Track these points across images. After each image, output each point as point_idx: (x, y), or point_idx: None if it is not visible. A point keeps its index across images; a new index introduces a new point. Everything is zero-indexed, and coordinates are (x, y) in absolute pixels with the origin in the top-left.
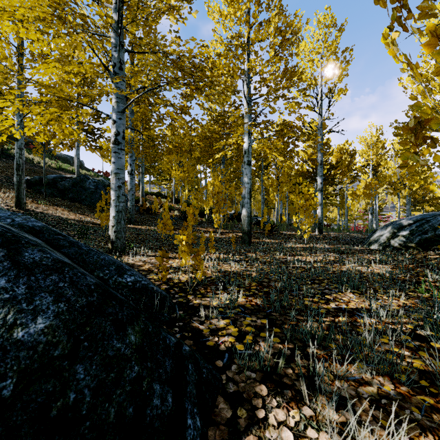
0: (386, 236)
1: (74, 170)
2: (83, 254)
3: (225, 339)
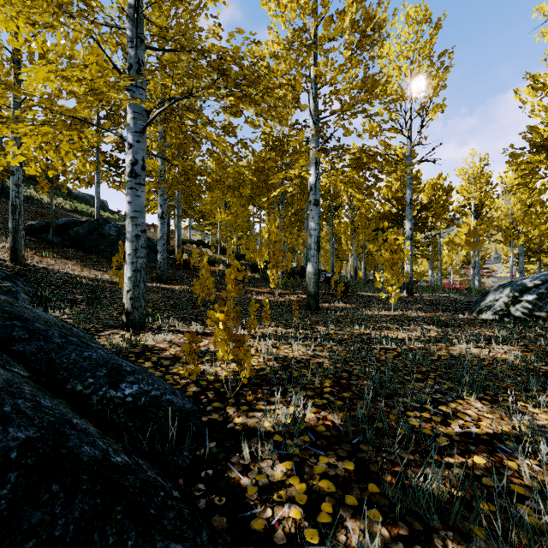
0: (504, 301)
1: (94, 212)
2: (52, 352)
3: (284, 512)
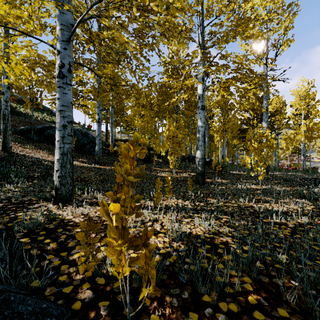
0: None
1: None
2: None
3: None
